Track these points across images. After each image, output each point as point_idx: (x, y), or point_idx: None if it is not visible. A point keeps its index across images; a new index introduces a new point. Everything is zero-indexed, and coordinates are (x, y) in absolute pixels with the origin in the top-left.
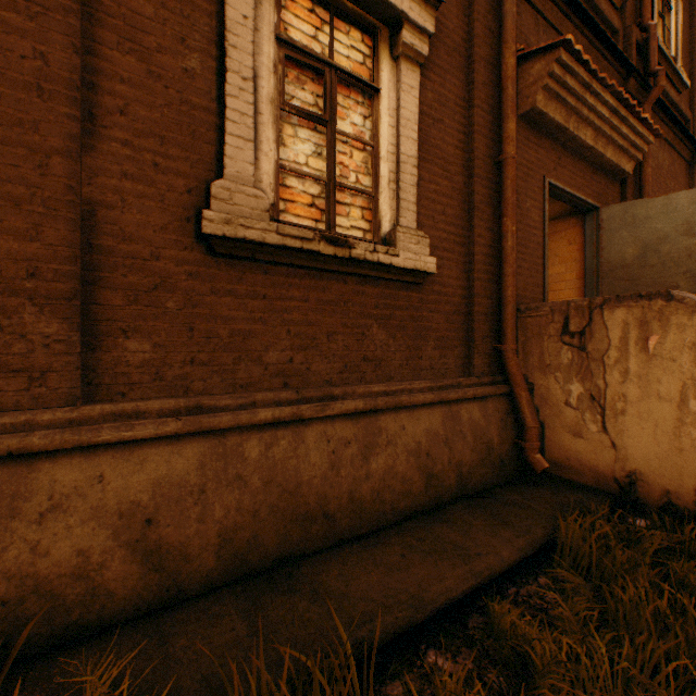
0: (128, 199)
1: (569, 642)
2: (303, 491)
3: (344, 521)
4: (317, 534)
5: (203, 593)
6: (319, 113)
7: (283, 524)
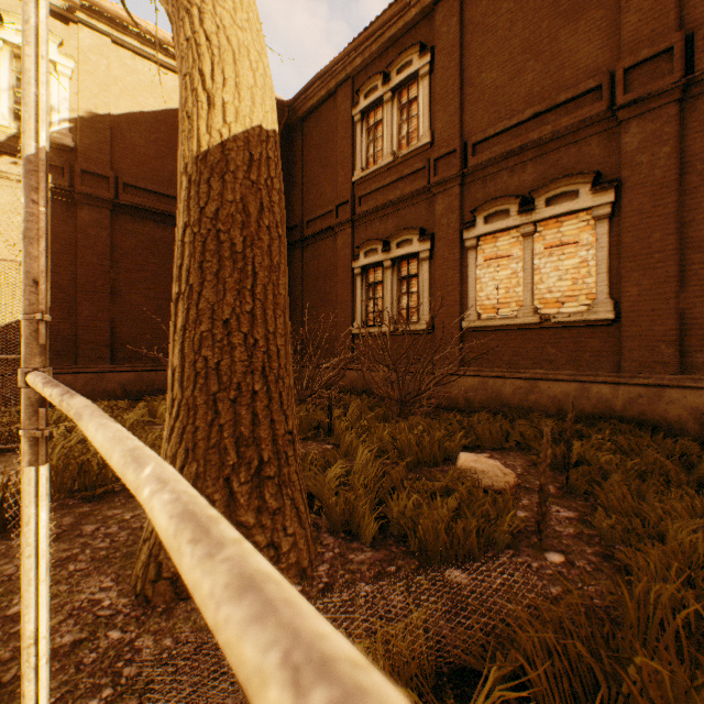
0: (696, 305)
1: None
2: None
3: None
4: None
5: None
6: None
7: None
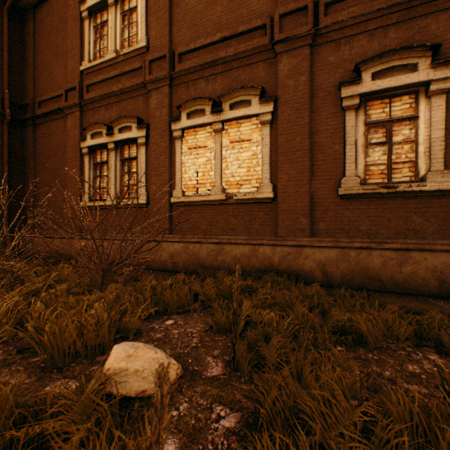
0: (320, 189)
1: (442, 316)
2: (369, 270)
3: (387, 285)
4: (375, 285)
5: (337, 287)
6: (385, 138)
7: (361, 277)
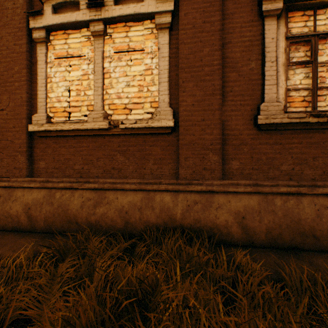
0: (232, 117)
1: None
2: (301, 222)
3: (324, 242)
4: (308, 243)
5: (260, 247)
6: (306, 58)
7: (291, 233)
